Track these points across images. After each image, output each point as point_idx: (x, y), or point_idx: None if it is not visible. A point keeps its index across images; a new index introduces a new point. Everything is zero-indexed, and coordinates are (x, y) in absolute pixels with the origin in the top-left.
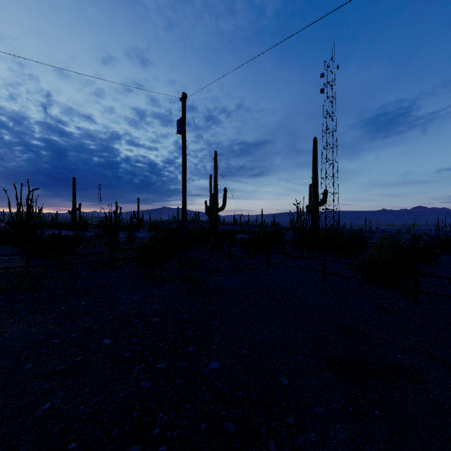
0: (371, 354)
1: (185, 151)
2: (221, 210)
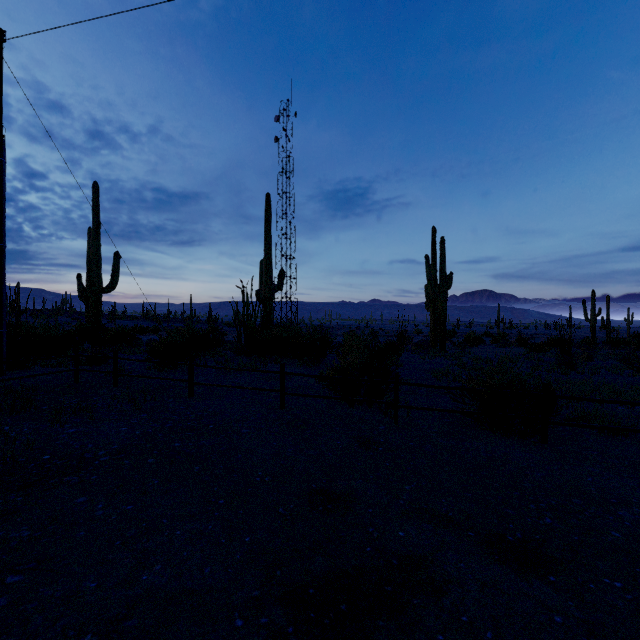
0: (364, 547)
1: (2, 155)
2: (108, 291)
